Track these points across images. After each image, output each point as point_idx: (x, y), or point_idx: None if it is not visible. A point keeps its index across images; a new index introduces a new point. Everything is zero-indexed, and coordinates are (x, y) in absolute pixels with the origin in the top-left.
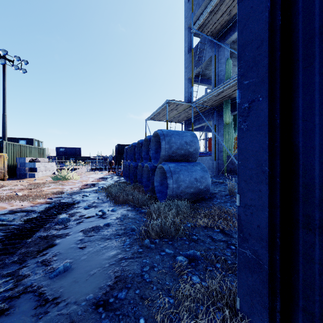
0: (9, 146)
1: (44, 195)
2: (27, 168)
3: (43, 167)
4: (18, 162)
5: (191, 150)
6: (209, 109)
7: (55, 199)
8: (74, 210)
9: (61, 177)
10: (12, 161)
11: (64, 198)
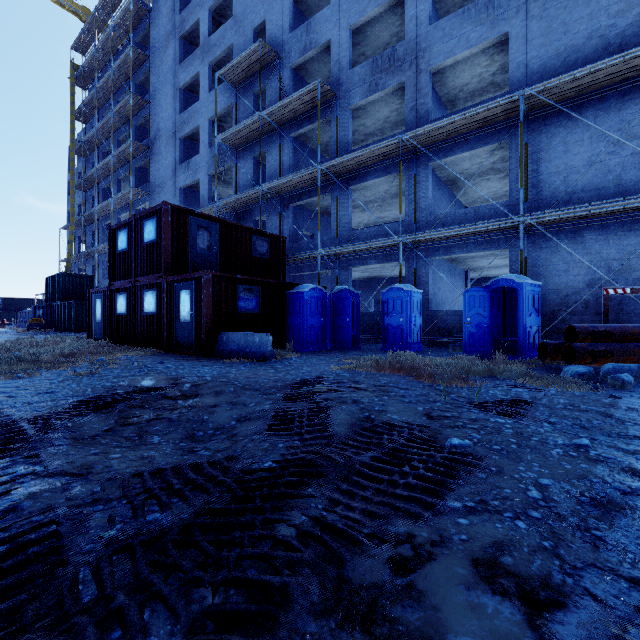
0: None
1: None
2: None
3: None
4: None
5: None
6: None
7: None
8: None
9: None
10: None
11: None
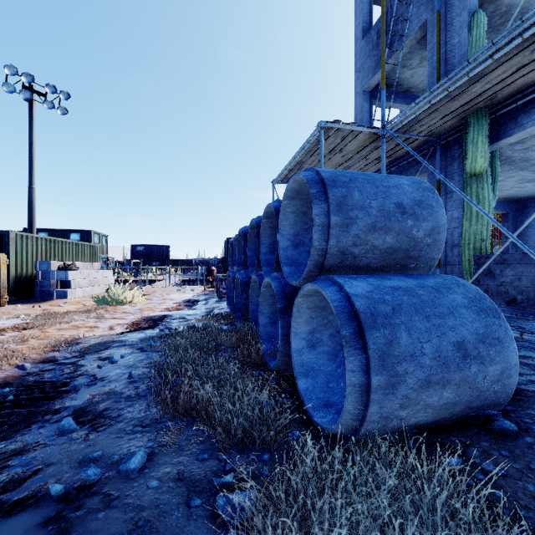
0: (23, 241)
1: (13, 354)
2: (54, 282)
3: (85, 279)
4: (39, 270)
5: (418, 232)
6: (419, 147)
7: (36, 367)
8: (29, 432)
9: (110, 300)
10: (29, 269)
11: (60, 364)
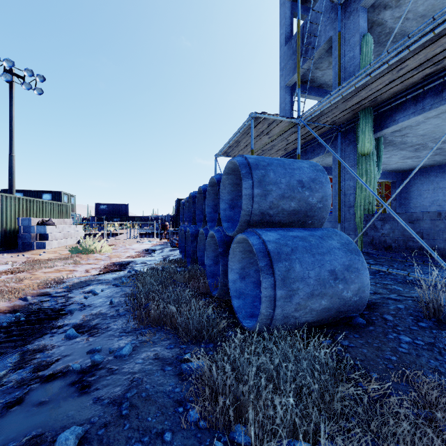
0: (7, 201)
1: (15, 290)
2: (34, 235)
3: (60, 232)
4: (21, 225)
5: (313, 200)
6: (326, 132)
7: (35, 299)
8: (43, 339)
9: (83, 250)
10: (12, 224)
11: (53, 296)
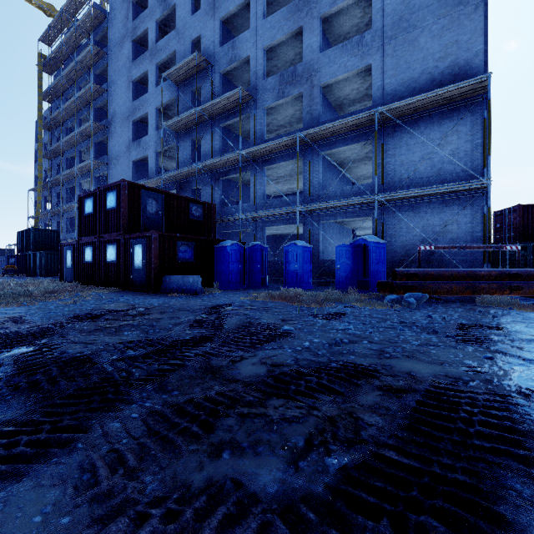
0: None
1: None
2: None
3: None
4: None
5: None
6: None
7: None
8: None
9: None
10: None
11: None
